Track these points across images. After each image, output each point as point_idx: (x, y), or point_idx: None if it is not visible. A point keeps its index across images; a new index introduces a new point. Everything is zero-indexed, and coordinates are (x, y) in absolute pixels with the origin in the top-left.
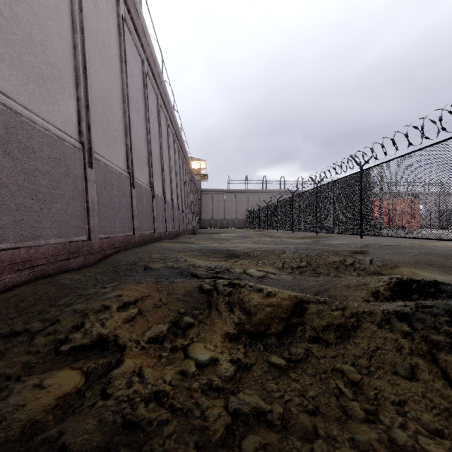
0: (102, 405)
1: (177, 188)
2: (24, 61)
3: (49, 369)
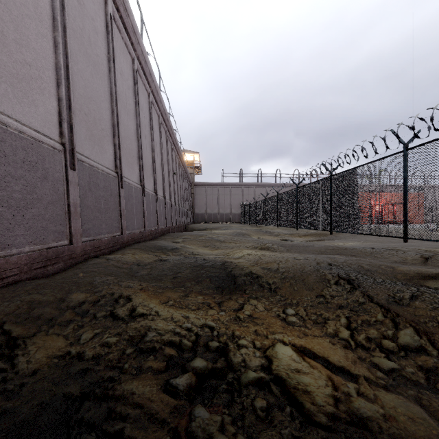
0: None
1: (163, 179)
2: None
3: None
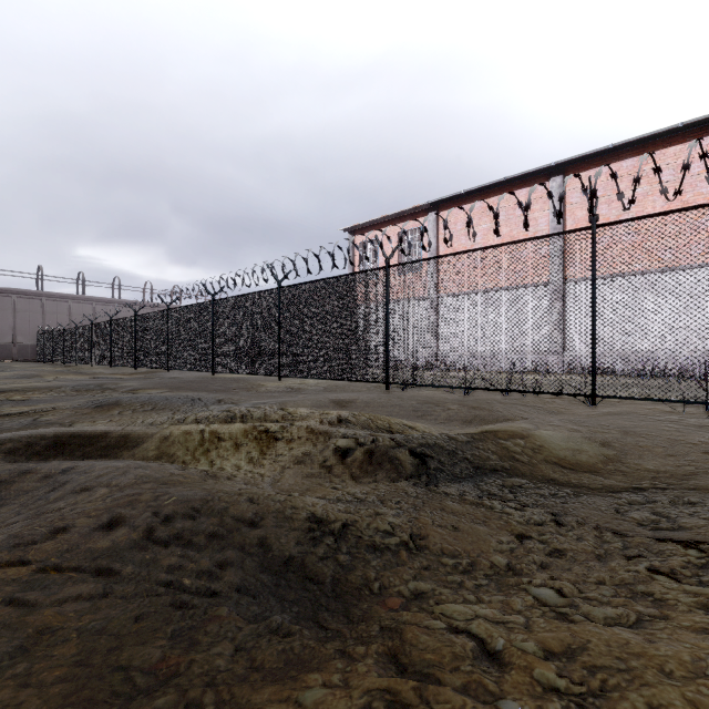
0: None
1: None
2: None
3: None
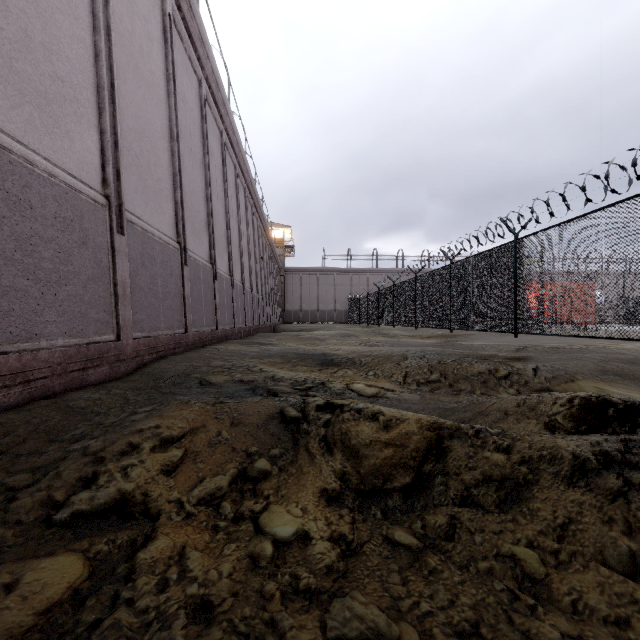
0: (111, 625)
1: (250, 266)
2: (16, 70)
3: (32, 554)
